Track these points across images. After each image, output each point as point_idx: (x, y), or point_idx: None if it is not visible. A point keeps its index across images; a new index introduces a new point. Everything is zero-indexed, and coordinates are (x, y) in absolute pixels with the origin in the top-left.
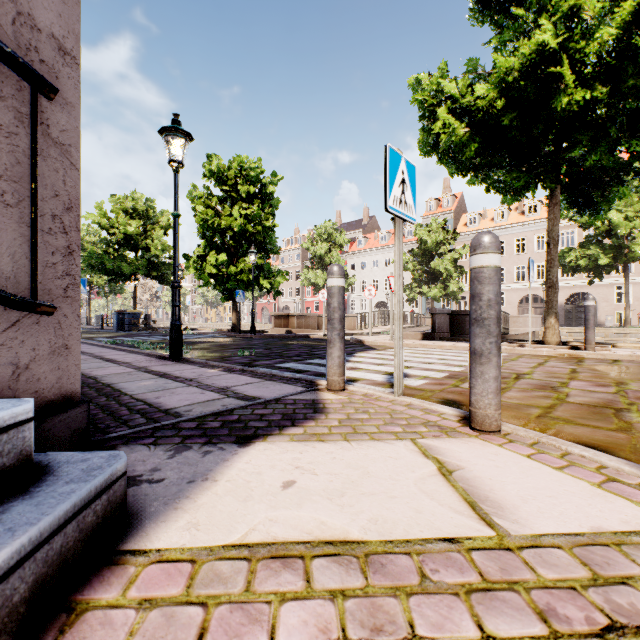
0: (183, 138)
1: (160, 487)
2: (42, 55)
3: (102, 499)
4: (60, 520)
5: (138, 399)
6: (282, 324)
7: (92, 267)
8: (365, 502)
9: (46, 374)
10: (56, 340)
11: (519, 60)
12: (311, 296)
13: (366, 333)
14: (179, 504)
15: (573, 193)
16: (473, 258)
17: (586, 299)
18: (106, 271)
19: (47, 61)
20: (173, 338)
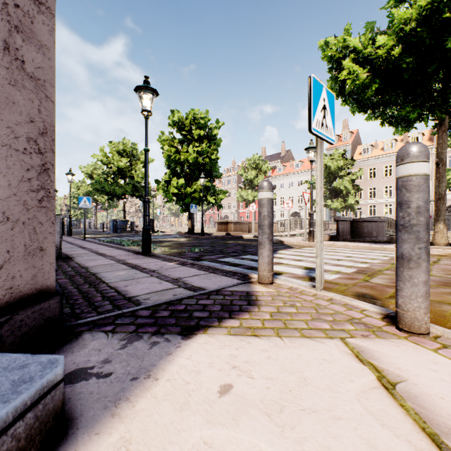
0: (151, 93)
1: (105, 384)
2: (17, 1)
3: (26, 419)
4: None
5: (111, 287)
6: (223, 228)
7: (97, 190)
8: (307, 423)
9: (21, 272)
10: (31, 243)
11: (416, 12)
12: (244, 208)
13: (284, 235)
14: (117, 409)
15: None
16: (400, 167)
17: None
18: (106, 193)
19: (22, 6)
20: (144, 239)
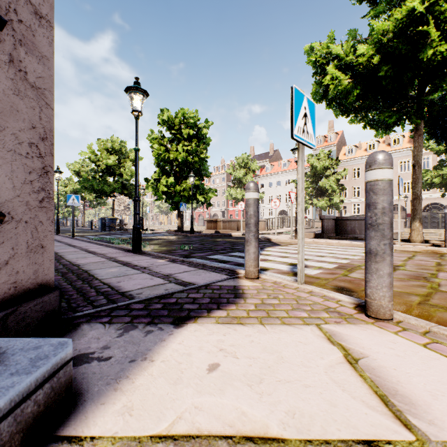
0: (141, 94)
1: (106, 365)
2: (20, 16)
3: (44, 388)
4: None
5: (104, 283)
6: (212, 226)
7: (85, 188)
8: (281, 391)
9: (24, 268)
10: (33, 241)
11: (393, 24)
12: (233, 207)
13: (272, 233)
14: (119, 384)
15: (433, 127)
16: (368, 173)
17: (446, 208)
18: (94, 190)
19: (25, 21)
20: (135, 237)
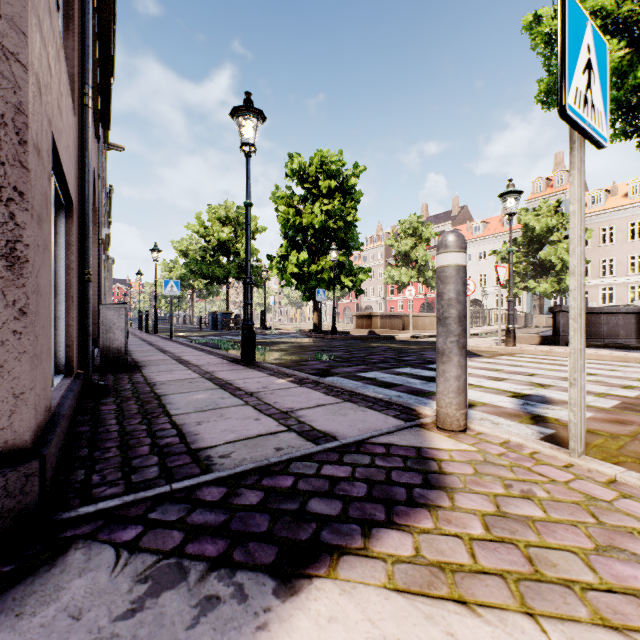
0: (255, 117)
1: None
2: None
3: None
4: None
5: (175, 424)
6: (364, 324)
7: (192, 272)
8: None
9: None
10: None
11: None
12: (394, 295)
13: None
14: None
15: None
16: None
17: None
18: (203, 275)
19: None
20: (244, 339)
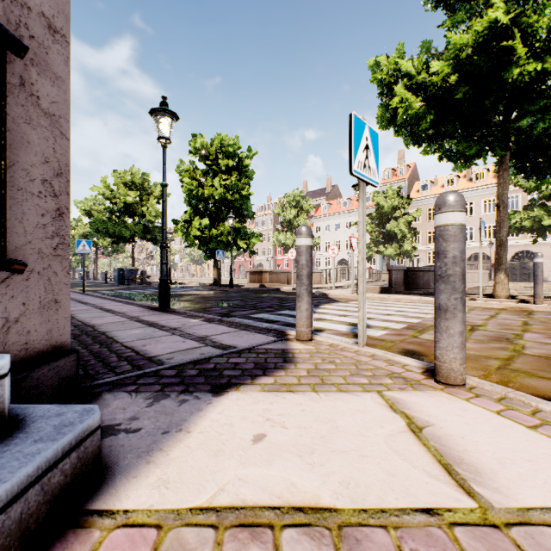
0: (170, 117)
1: (136, 437)
2: (32, 31)
3: (71, 457)
4: (20, 486)
5: (127, 346)
6: (256, 279)
7: (98, 231)
8: (335, 461)
9: (36, 327)
10: (46, 295)
11: (472, 37)
12: (281, 255)
13: (330, 287)
14: (152, 457)
15: (521, 160)
16: (438, 216)
17: (535, 256)
18: (109, 234)
19: (37, 37)
20: (161, 291)
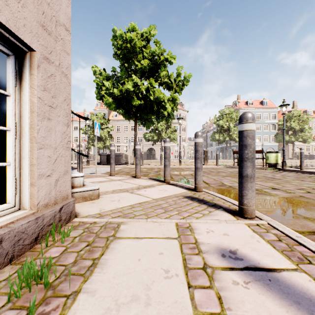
0: None
1: None
2: None
3: None
4: None
5: None
6: None
7: None
8: (97, 180)
9: None
10: None
11: (125, 88)
12: None
13: None
14: None
15: (142, 120)
16: (111, 147)
17: (142, 152)
18: None
19: None
20: None
